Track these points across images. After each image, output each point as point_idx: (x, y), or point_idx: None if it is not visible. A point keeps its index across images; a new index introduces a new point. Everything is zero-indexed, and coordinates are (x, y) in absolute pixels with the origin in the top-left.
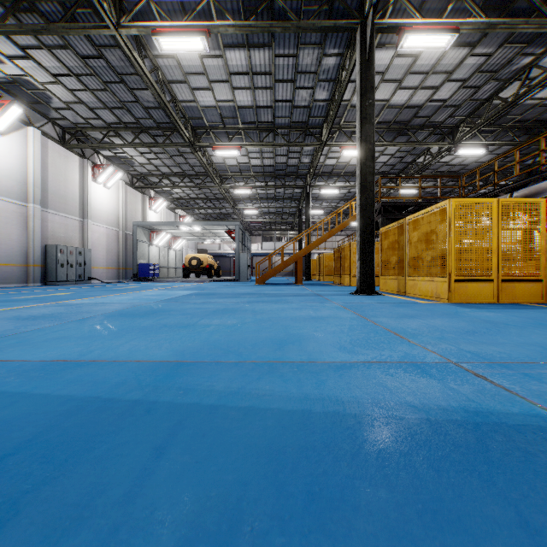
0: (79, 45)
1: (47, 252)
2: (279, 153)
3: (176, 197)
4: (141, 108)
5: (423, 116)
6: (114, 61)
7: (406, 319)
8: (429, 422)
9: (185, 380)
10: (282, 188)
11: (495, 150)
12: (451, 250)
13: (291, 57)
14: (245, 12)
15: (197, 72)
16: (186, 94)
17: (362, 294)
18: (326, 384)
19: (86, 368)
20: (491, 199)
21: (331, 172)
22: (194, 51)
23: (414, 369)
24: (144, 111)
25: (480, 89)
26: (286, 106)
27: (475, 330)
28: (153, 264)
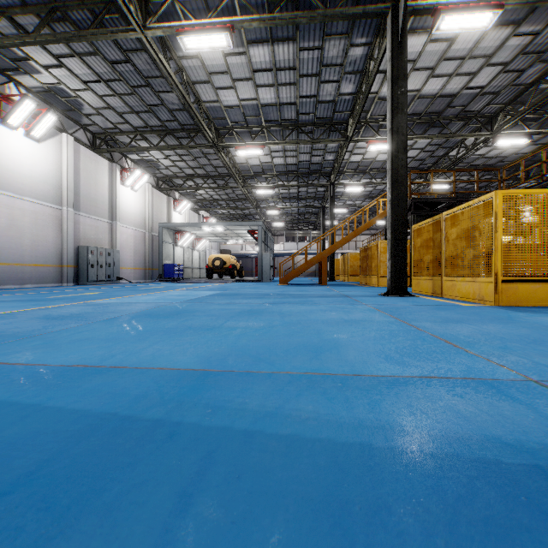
0: (108, 51)
1: (79, 253)
2: (303, 151)
3: (200, 199)
4: (166, 110)
5: (457, 106)
6: (141, 64)
7: (452, 324)
8: (540, 472)
9: (213, 395)
10: (305, 187)
11: (538, 140)
12: (498, 248)
13: (316, 50)
14: (269, 5)
15: (220, 71)
16: (210, 94)
17: (394, 295)
18: (382, 405)
19: (106, 376)
20: (546, 190)
21: (356, 169)
22: (218, 49)
23: (486, 389)
24: (169, 114)
25: (524, 72)
26: (310, 102)
27: (542, 338)
28: (178, 265)
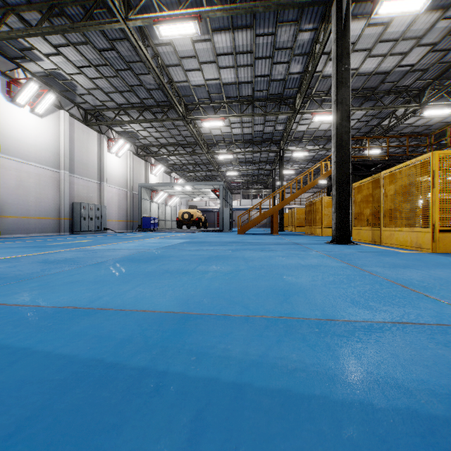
0: (97, 41)
1: (73, 208)
2: (257, 122)
3: (171, 163)
4: (144, 90)
5: (390, 82)
6: (124, 51)
7: (401, 269)
8: None
9: (195, 340)
10: (258, 153)
11: None
12: (434, 201)
13: (270, 36)
14: None
15: (189, 56)
16: (180, 76)
17: (338, 243)
18: (367, 355)
19: (93, 318)
20: None
21: (301, 137)
22: (188, 36)
23: None
24: (146, 92)
25: (449, 51)
26: (264, 80)
27: None
28: (153, 217)
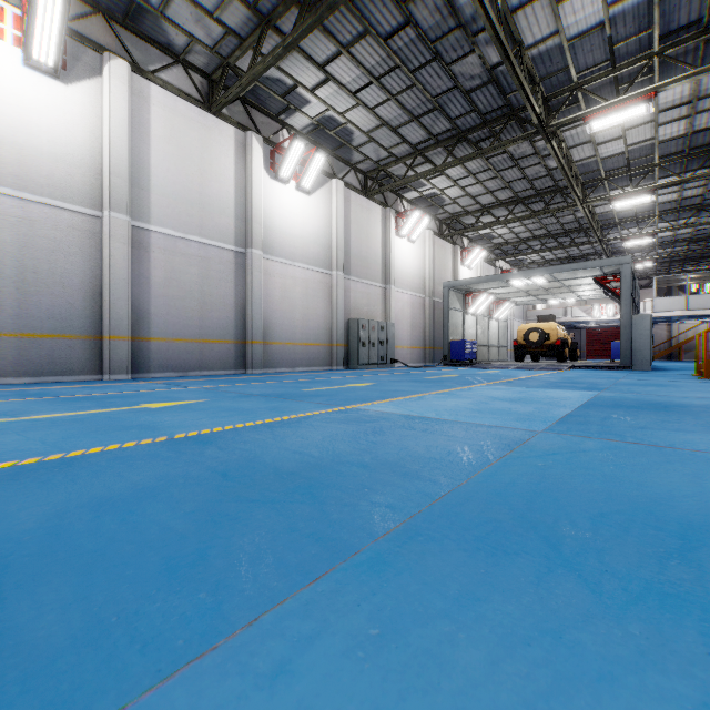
0: (381, 19)
1: (349, 328)
2: None
3: (498, 243)
4: (460, 96)
5: None
6: (426, 20)
7: None
8: None
9: None
10: None
11: None
12: None
13: None
14: None
15: None
16: (541, 25)
17: None
18: None
19: None
20: None
21: None
22: None
23: None
24: (463, 101)
25: None
26: None
27: None
28: (469, 341)
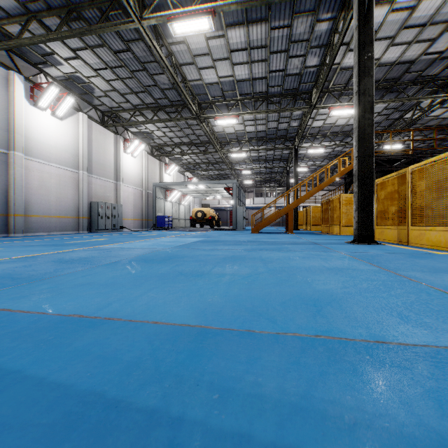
0: (113, 42)
1: (91, 207)
2: (271, 119)
3: (185, 163)
4: (159, 90)
5: (415, 71)
6: (139, 52)
7: (444, 274)
8: None
9: (217, 367)
10: (272, 150)
11: None
12: None
13: (286, 28)
14: None
15: (203, 53)
16: (194, 74)
17: (361, 243)
18: None
19: (99, 331)
20: None
21: (317, 133)
22: (201, 32)
23: None
24: (160, 92)
25: None
26: (279, 75)
27: None
28: (167, 216)
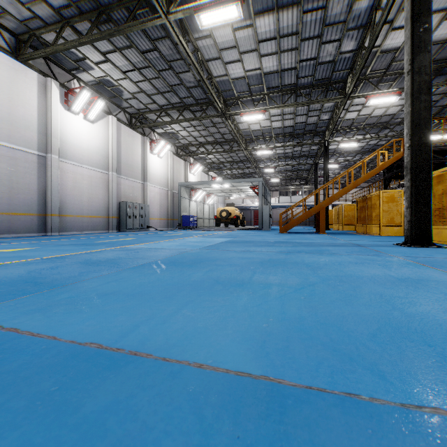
0: (140, 43)
1: (120, 207)
2: (299, 113)
3: (209, 162)
4: (184, 88)
5: None
6: (165, 50)
7: None
8: None
9: None
10: (299, 146)
11: None
12: None
13: (320, 11)
14: None
15: (229, 46)
16: (220, 69)
17: (414, 245)
18: None
19: (121, 378)
20: None
21: (350, 126)
22: (229, 21)
23: None
24: (186, 91)
25: None
26: (310, 64)
27: None
28: (192, 216)
